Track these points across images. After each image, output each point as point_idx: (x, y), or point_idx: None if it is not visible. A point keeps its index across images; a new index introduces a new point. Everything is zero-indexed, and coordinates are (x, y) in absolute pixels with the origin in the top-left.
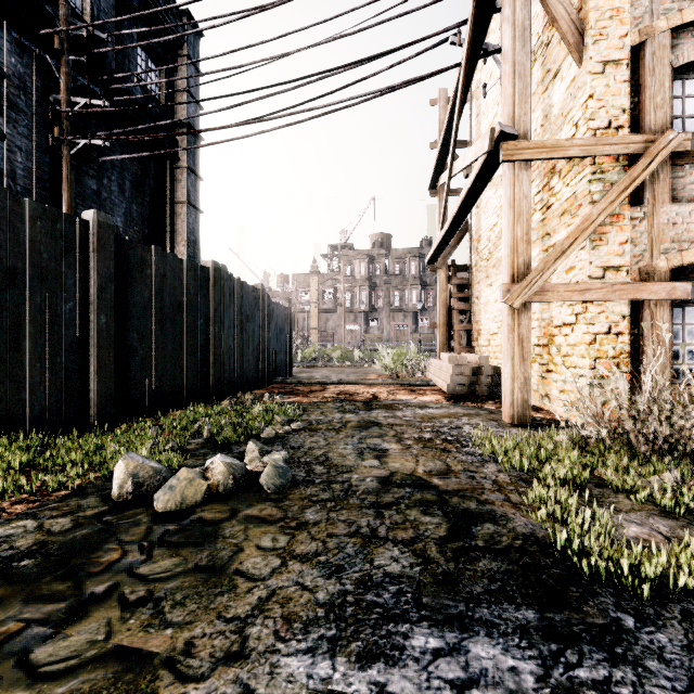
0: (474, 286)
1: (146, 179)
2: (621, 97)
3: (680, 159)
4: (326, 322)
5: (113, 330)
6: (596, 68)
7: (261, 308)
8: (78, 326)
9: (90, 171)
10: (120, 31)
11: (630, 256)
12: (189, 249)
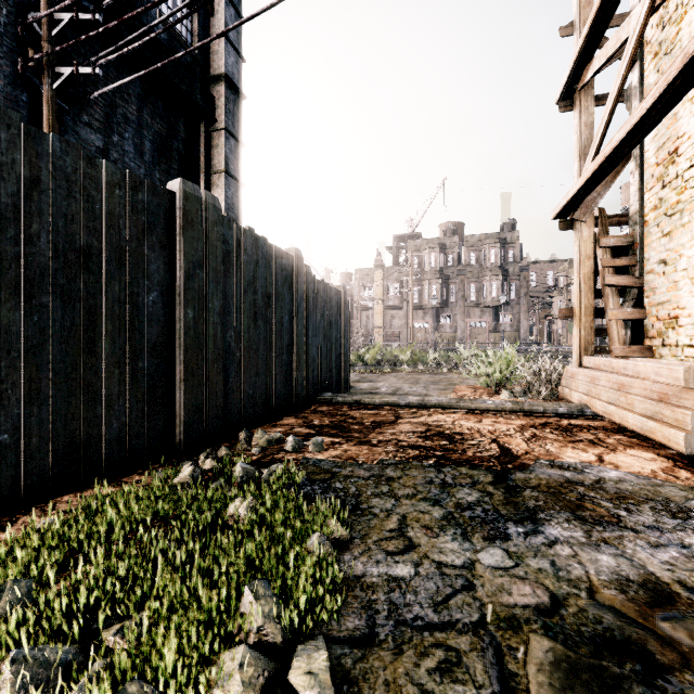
0: (651, 244)
1: (174, 142)
2: None
3: None
4: (392, 320)
5: None
6: None
7: (296, 286)
8: None
9: (93, 123)
10: None
11: None
12: None
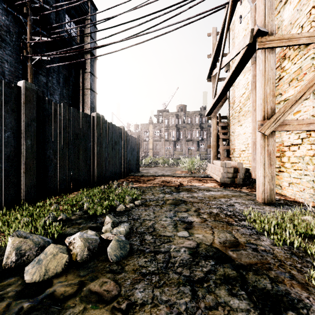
0: (231, 126)
1: (70, 78)
2: None
3: None
4: (156, 146)
5: (35, 148)
6: None
7: (123, 138)
8: (13, 146)
9: (42, 73)
10: (56, 4)
11: None
12: (91, 111)
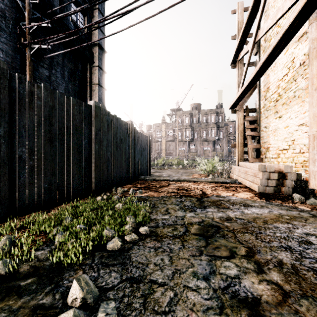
0: (262, 120)
1: (77, 72)
2: None
3: None
4: (169, 146)
5: None
6: None
7: (131, 135)
8: None
9: (45, 66)
10: None
11: None
12: None
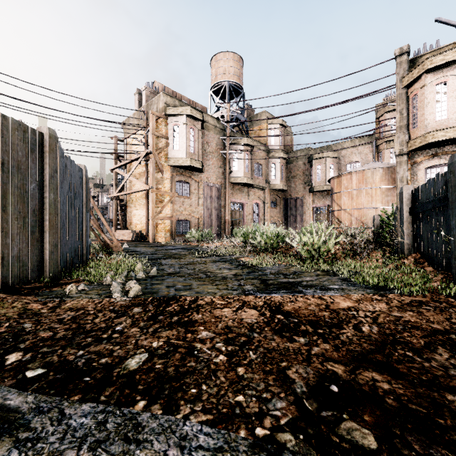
0: (128, 208)
1: None
2: (169, 185)
3: (177, 197)
4: None
5: None
6: (166, 179)
7: None
8: None
9: None
10: None
11: (170, 212)
12: None
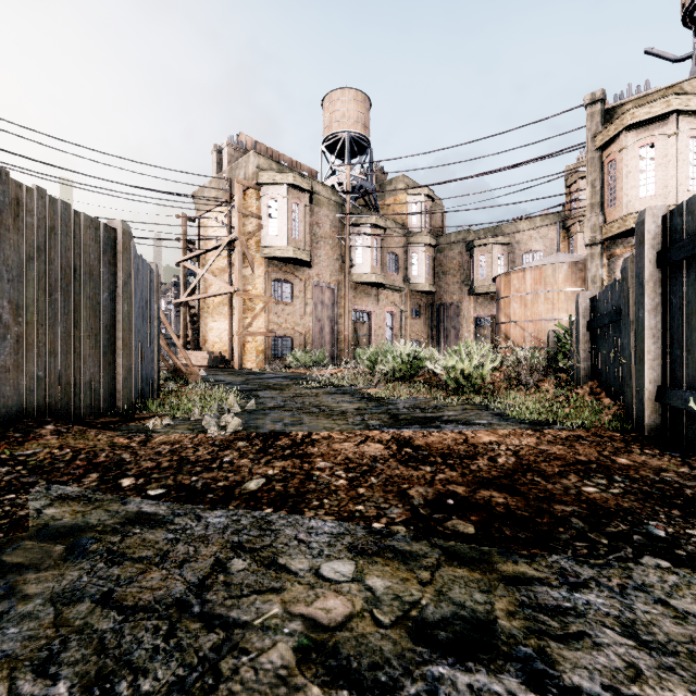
0: (202, 319)
1: None
2: (263, 285)
3: (274, 303)
4: None
5: None
6: (258, 277)
7: None
8: None
9: None
10: None
11: (264, 325)
12: None
